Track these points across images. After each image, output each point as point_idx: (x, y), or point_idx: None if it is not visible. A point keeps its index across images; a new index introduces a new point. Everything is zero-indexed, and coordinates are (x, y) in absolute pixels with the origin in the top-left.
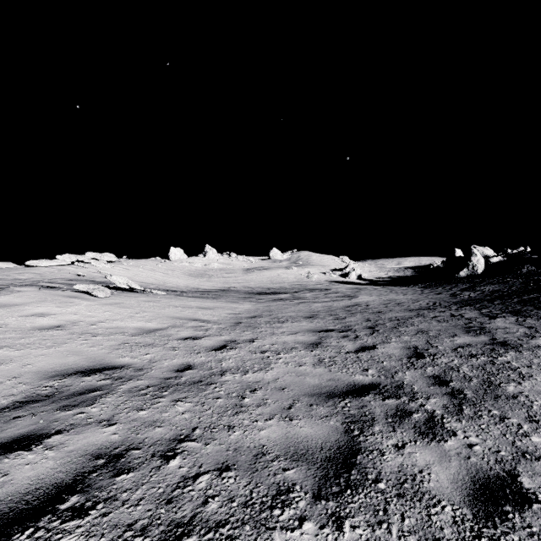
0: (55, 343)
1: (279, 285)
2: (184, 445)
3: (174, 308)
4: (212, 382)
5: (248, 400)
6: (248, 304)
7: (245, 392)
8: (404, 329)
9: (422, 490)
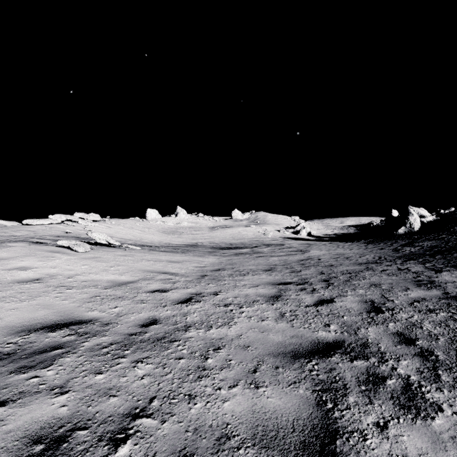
0: (29, 296)
1: (240, 241)
2: (138, 422)
3: (146, 261)
4: (176, 339)
5: (212, 361)
6: (212, 258)
7: (208, 351)
8: (357, 282)
9: None
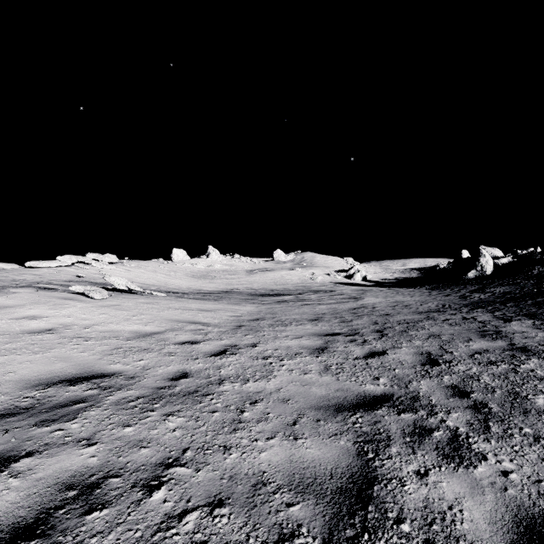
0: (43, 348)
1: (283, 286)
2: (172, 471)
3: (173, 310)
4: (209, 392)
5: (248, 414)
6: (250, 306)
7: (245, 405)
8: (414, 333)
9: (455, 534)
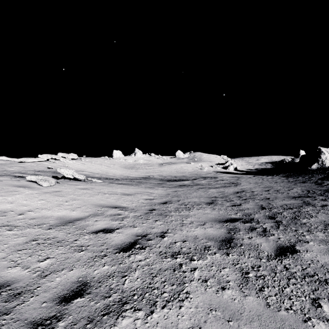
0: None
1: (182, 174)
2: None
3: (102, 194)
4: None
5: None
6: (161, 190)
7: None
8: (306, 220)
9: None
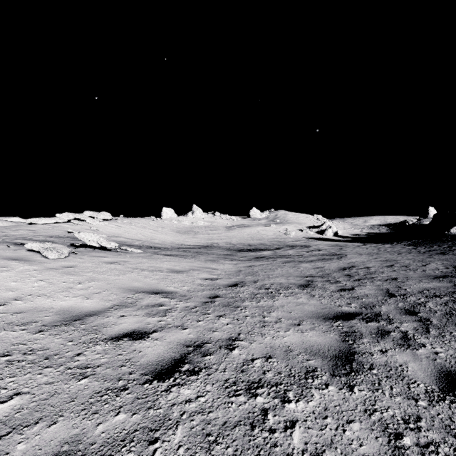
0: None
1: (259, 241)
2: None
3: (138, 272)
4: None
5: None
6: (228, 264)
7: None
8: None
9: None
